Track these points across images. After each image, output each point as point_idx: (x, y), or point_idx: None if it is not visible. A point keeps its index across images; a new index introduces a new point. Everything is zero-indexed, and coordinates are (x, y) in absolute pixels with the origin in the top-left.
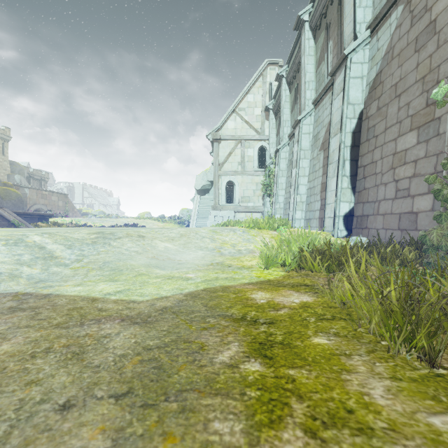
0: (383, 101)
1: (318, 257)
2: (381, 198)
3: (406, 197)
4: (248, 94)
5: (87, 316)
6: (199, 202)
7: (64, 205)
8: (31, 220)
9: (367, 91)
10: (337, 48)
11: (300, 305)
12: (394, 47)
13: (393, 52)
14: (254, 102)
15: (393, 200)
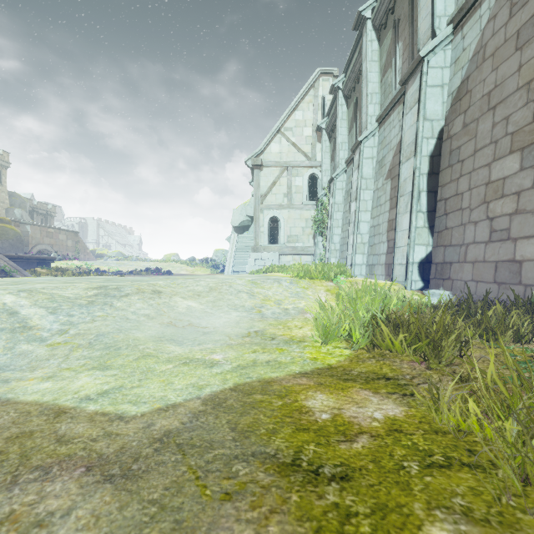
0: (471, 116)
1: (403, 335)
2: (469, 241)
3: (505, 240)
4: (295, 111)
5: (31, 458)
6: (236, 242)
7: (74, 245)
8: (28, 266)
9: (449, 103)
10: (408, 51)
11: (386, 427)
12: (486, 45)
13: (484, 52)
14: (303, 120)
15: (487, 244)
